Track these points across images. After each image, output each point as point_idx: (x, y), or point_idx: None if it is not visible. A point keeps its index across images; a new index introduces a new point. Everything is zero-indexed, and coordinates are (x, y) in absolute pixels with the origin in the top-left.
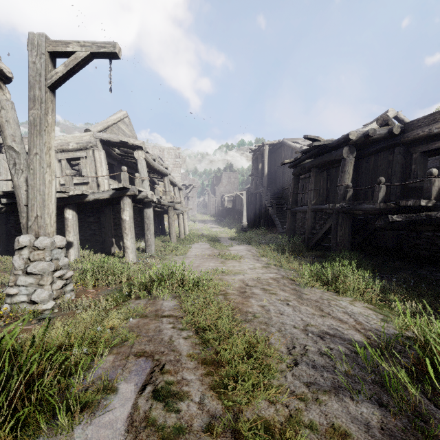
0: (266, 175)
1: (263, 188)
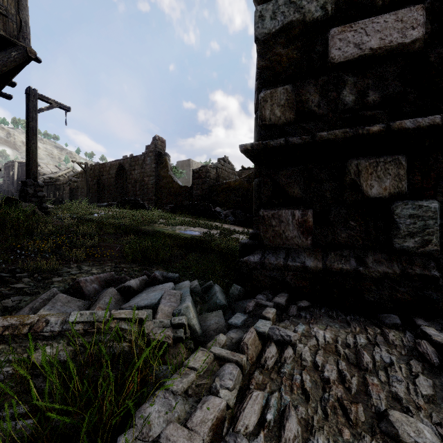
0: (16, 180)
1: (14, 188)
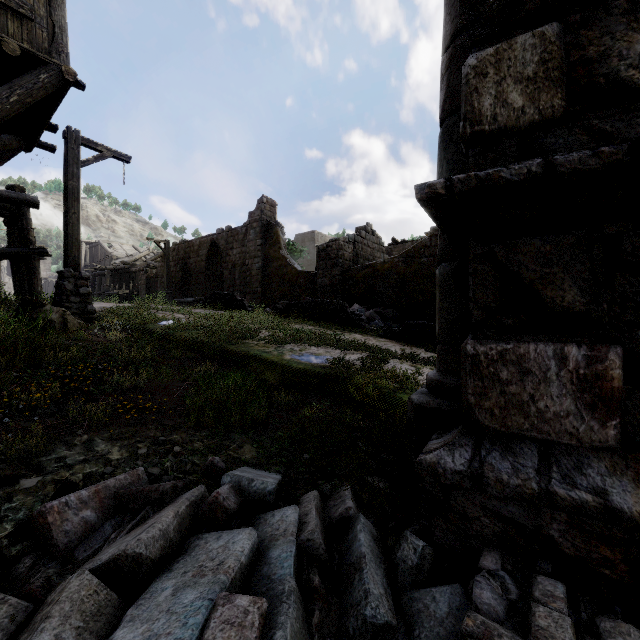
0: (83, 267)
1: None
